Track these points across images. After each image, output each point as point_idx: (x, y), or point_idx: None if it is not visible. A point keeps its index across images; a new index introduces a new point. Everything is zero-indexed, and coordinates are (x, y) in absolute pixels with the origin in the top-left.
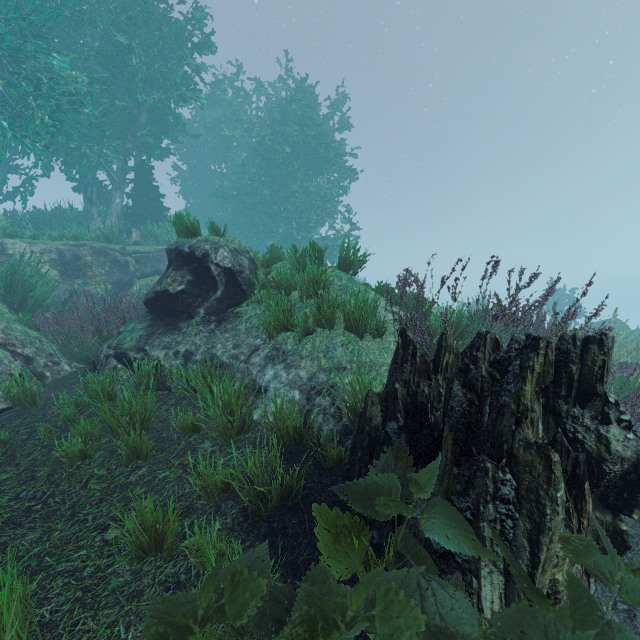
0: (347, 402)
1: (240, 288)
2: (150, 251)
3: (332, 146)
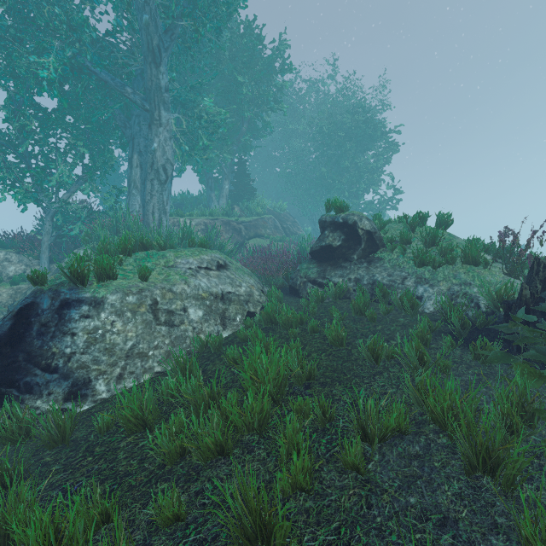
0: (486, 298)
1: (374, 242)
2: (250, 221)
3: (379, 127)
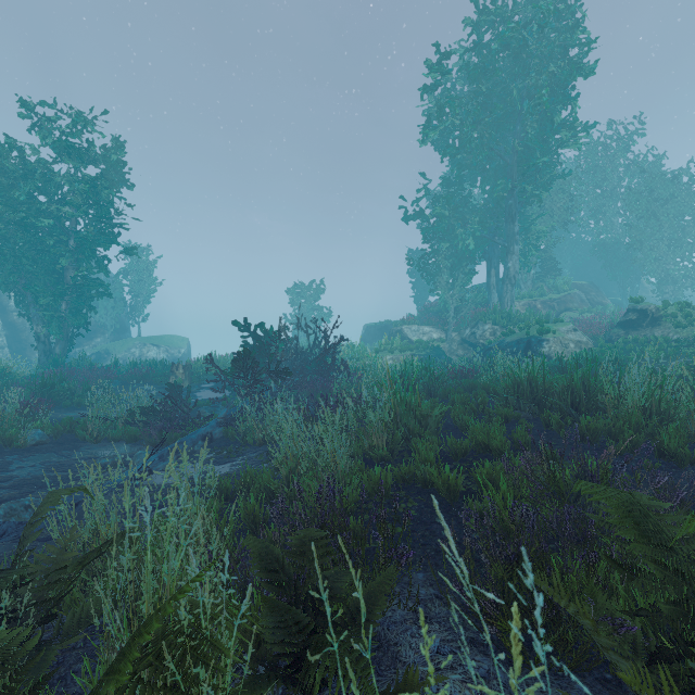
0: None
1: (656, 317)
2: (559, 298)
3: None
